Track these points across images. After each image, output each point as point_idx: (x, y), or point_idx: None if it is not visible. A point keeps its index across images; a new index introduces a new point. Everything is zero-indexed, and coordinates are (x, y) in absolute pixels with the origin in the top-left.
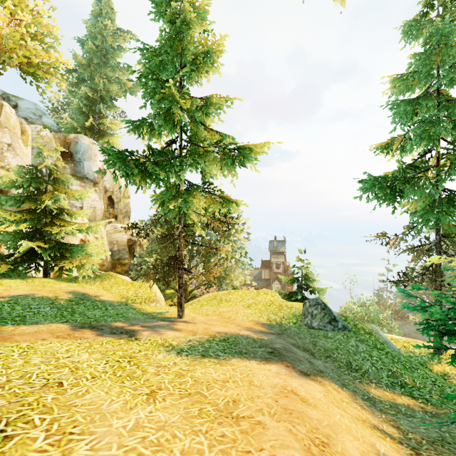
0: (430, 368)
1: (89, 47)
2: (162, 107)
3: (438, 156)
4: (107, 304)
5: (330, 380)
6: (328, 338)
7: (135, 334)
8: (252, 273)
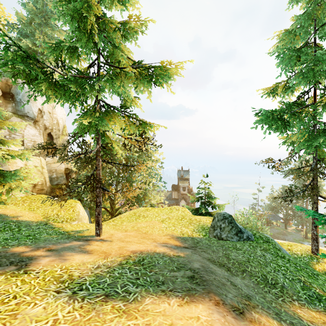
0: (313, 267)
1: (30, 8)
2: (71, 8)
3: (315, 95)
4: (23, 225)
5: (264, 313)
6: (237, 249)
7: (29, 264)
8: (165, 195)
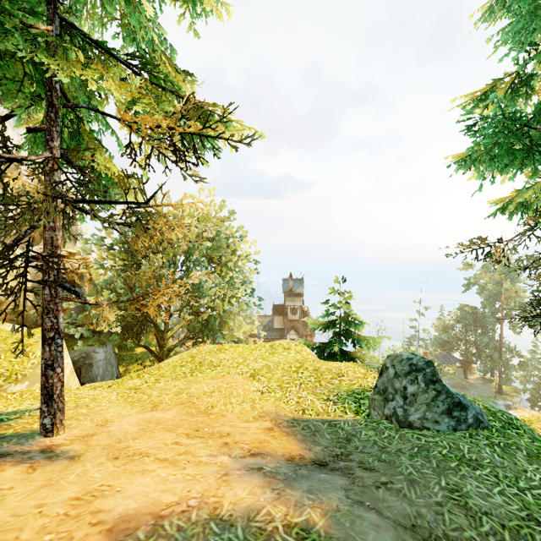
0: None
1: None
2: None
3: None
4: None
5: None
6: (471, 464)
7: None
8: (261, 322)
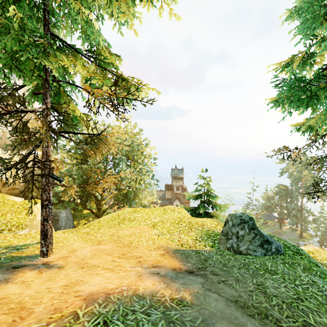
0: None
1: None
2: None
3: None
4: None
5: None
6: (271, 272)
7: None
8: (158, 195)
